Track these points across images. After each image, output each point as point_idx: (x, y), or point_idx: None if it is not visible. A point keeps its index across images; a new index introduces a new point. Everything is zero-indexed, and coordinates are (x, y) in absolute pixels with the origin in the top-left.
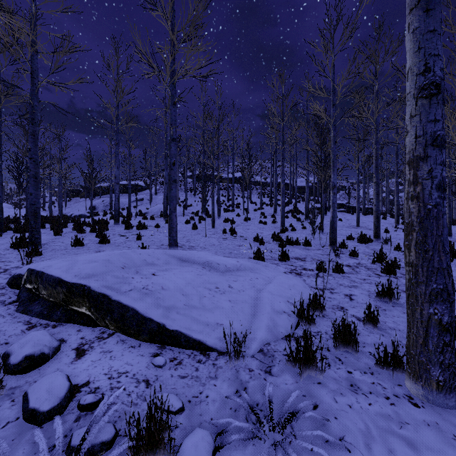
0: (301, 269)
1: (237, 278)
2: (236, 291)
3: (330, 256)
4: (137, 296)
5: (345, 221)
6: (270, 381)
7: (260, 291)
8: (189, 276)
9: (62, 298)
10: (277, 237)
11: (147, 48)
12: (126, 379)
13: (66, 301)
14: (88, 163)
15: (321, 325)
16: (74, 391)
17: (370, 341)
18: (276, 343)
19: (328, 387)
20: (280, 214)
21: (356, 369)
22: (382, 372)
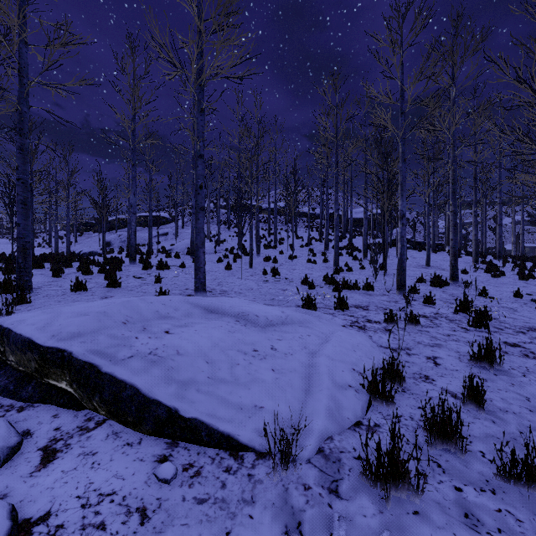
0: (364, 321)
1: (282, 336)
2: (281, 355)
3: (399, 303)
4: (140, 365)
5: (412, 260)
6: (338, 510)
7: (314, 355)
8: (217, 334)
9: (34, 368)
10: (331, 279)
11: (167, 39)
12: (110, 507)
13: (40, 372)
14: (99, 189)
15: (402, 405)
16: (21, 533)
17: (478, 432)
18: (342, 436)
19: (430, 520)
20: (332, 251)
21: (467, 483)
22: (508, 490)
